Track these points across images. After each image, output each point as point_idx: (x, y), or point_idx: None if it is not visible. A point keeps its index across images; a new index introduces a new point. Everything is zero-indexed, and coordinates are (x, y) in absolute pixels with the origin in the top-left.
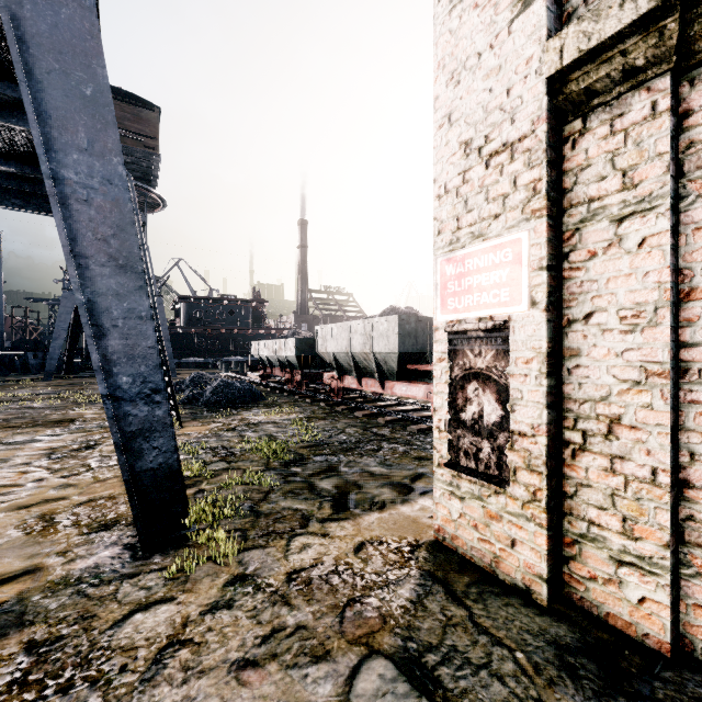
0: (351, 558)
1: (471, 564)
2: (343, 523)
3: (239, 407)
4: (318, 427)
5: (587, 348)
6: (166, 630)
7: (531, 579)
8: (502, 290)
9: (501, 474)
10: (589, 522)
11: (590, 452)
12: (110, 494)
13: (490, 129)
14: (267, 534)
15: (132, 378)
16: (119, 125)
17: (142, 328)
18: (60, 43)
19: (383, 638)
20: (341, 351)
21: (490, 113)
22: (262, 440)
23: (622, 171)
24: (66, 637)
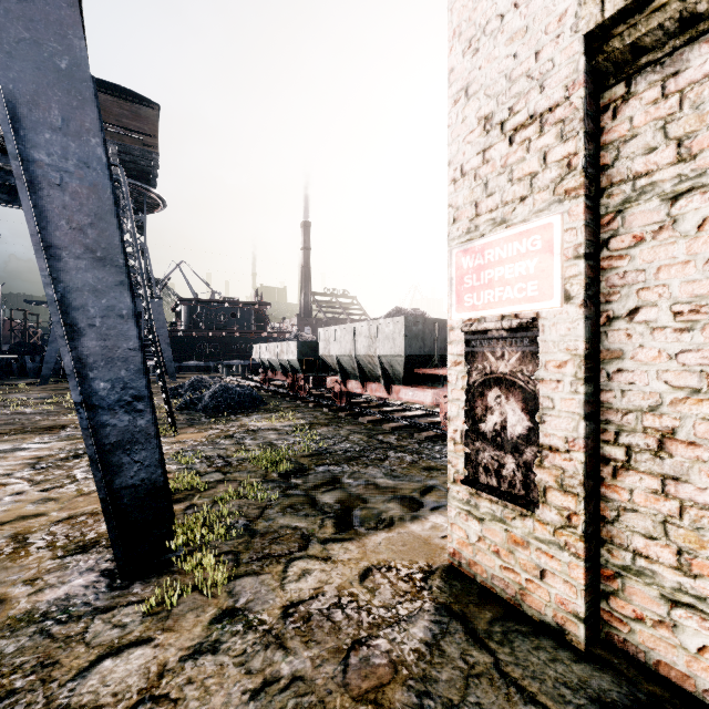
0: (356, 588)
1: (492, 595)
2: (347, 545)
3: (239, 412)
4: (321, 434)
5: (632, 349)
6: (138, 682)
7: (565, 617)
8: (530, 283)
9: (528, 494)
10: (634, 553)
11: (636, 471)
12: (93, 509)
13: (515, 100)
14: (262, 558)
15: (110, 384)
16: (116, 123)
17: (122, 328)
18: (31, 10)
19: (394, 694)
20: (345, 354)
21: (515, 82)
22: (261, 448)
23: (677, 140)
24: (19, 692)
